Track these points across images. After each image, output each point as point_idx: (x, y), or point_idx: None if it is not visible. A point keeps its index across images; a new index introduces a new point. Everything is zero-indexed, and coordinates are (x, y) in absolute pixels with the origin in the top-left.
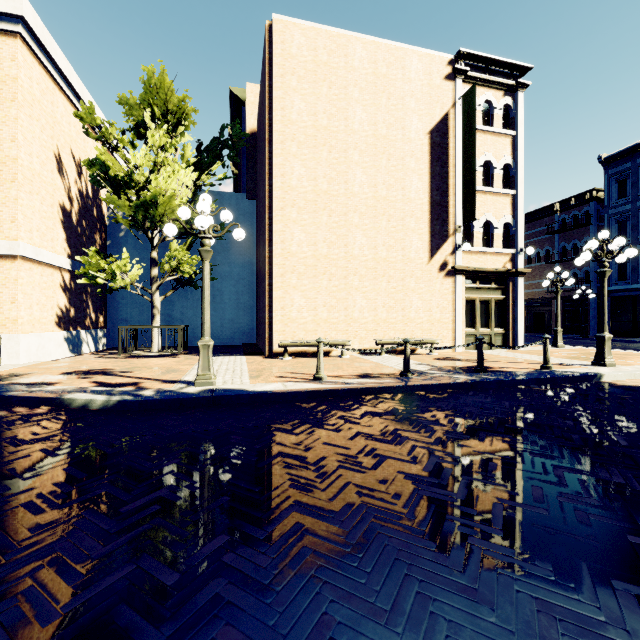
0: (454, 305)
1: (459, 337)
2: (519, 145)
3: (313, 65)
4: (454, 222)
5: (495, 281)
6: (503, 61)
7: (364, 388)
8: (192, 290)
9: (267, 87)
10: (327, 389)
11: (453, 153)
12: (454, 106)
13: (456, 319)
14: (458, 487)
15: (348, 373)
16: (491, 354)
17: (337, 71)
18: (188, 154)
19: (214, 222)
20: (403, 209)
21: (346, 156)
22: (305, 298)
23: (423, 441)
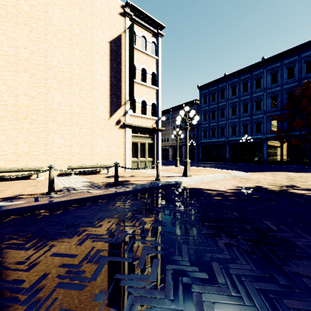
0: (125, 145)
1: (127, 163)
2: (159, 64)
3: None
4: (125, 98)
5: (148, 133)
6: (151, 17)
7: None
8: None
9: None
10: None
11: (124, 58)
12: (125, 32)
13: (126, 153)
14: None
15: (0, 195)
16: (142, 172)
17: None
18: None
19: None
20: (91, 84)
21: (46, 38)
22: (6, 135)
23: None
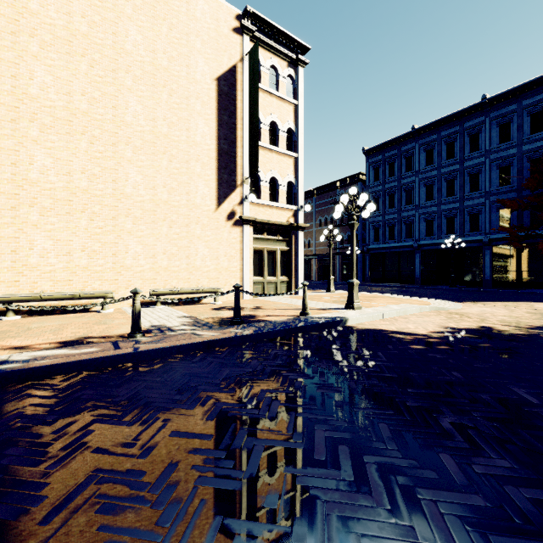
0: (242, 254)
1: (247, 285)
2: (300, 114)
3: None
4: (242, 173)
5: (281, 233)
6: (286, 33)
7: (15, 371)
8: None
9: None
10: None
11: (241, 106)
12: (242, 61)
13: (244, 268)
14: None
15: (56, 338)
16: (273, 301)
17: None
18: None
19: None
20: (188, 151)
21: (115, 77)
22: (53, 240)
23: None
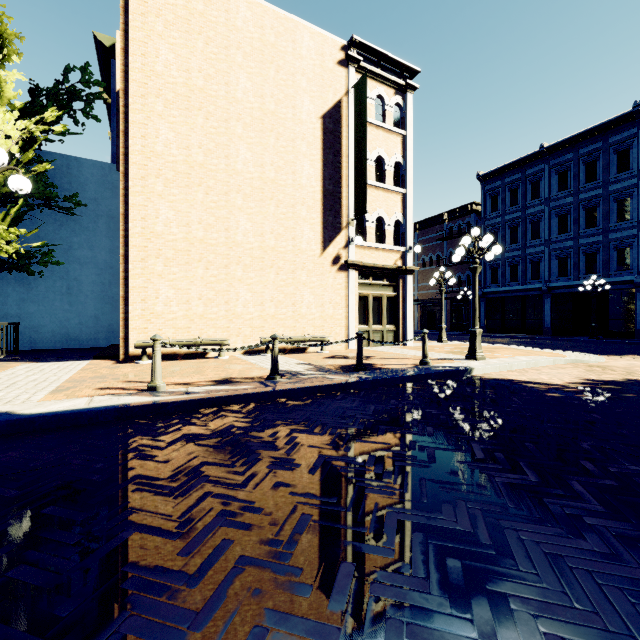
0: (347, 301)
1: (352, 334)
2: (409, 145)
3: (185, 12)
4: (347, 215)
5: (387, 278)
6: (394, 59)
7: (205, 399)
8: (36, 278)
9: (122, 24)
10: (148, 404)
11: (346, 143)
12: (347, 94)
13: (349, 315)
14: (213, 591)
15: (206, 378)
16: (381, 351)
17: (216, 26)
18: (9, 93)
19: (69, 194)
20: (294, 195)
21: (227, 127)
22: (175, 289)
23: (228, 482)
